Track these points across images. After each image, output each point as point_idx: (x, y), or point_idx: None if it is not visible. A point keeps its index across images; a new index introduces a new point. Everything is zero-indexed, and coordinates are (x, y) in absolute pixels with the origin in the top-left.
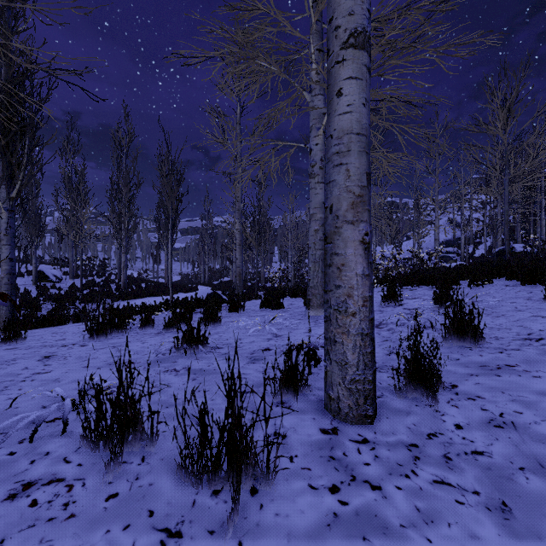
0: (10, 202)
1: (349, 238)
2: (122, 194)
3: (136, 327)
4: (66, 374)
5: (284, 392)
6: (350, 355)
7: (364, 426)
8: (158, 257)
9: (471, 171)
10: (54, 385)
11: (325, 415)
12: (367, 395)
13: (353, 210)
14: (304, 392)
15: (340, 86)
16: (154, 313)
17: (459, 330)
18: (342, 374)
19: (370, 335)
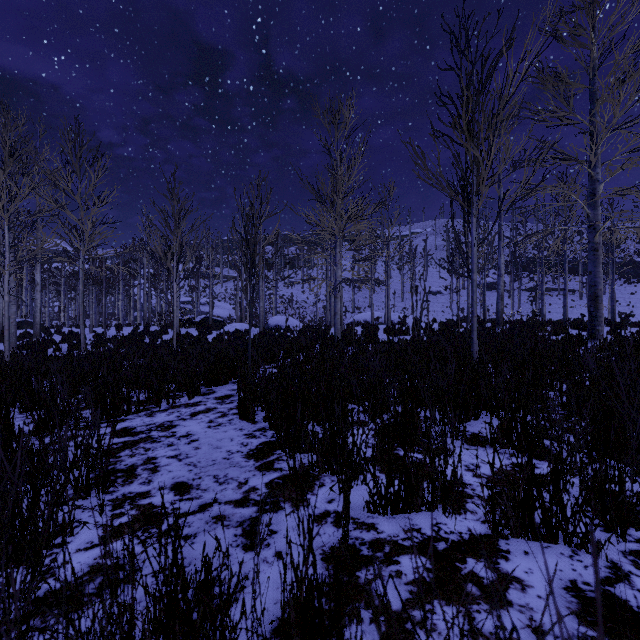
0: None
1: None
2: None
3: None
4: None
5: None
6: None
7: None
8: None
9: None
10: None
11: None
12: None
13: None
14: None
15: None
16: None
17: None
18: None
19: None
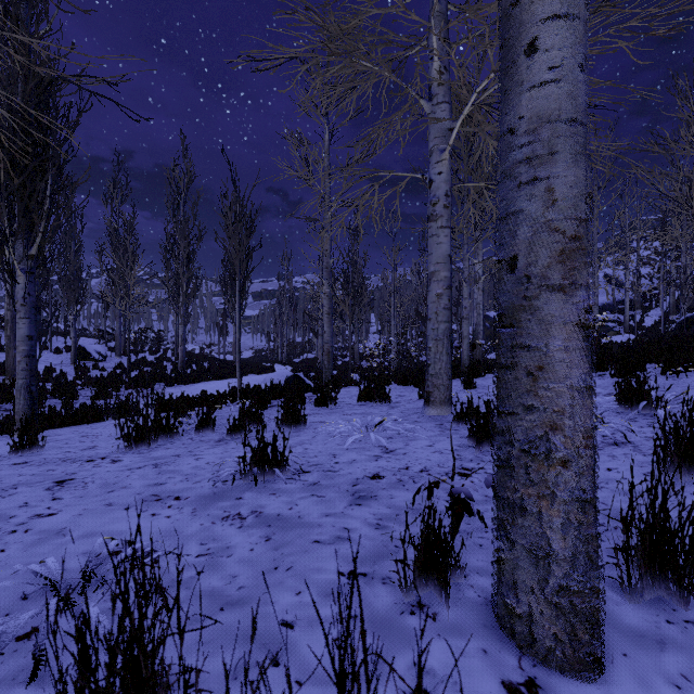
0: (29, 262)
1: (553, 318)
2: (179, 249)
3: (191, 428)
4: (78, 520)
5: (421, 584)
6: (556, 539)
7: (587, 677)
8: (224, 328)
9: (638, 211)
10: (54, 542)
11: (503, 641)
12: (590, 616)
13: (561, 265)
14: (453, 580)
15: (534, 36)
16: (217, 407)
17: (688, 456)
18: (539, 572)
19: (592, 500)
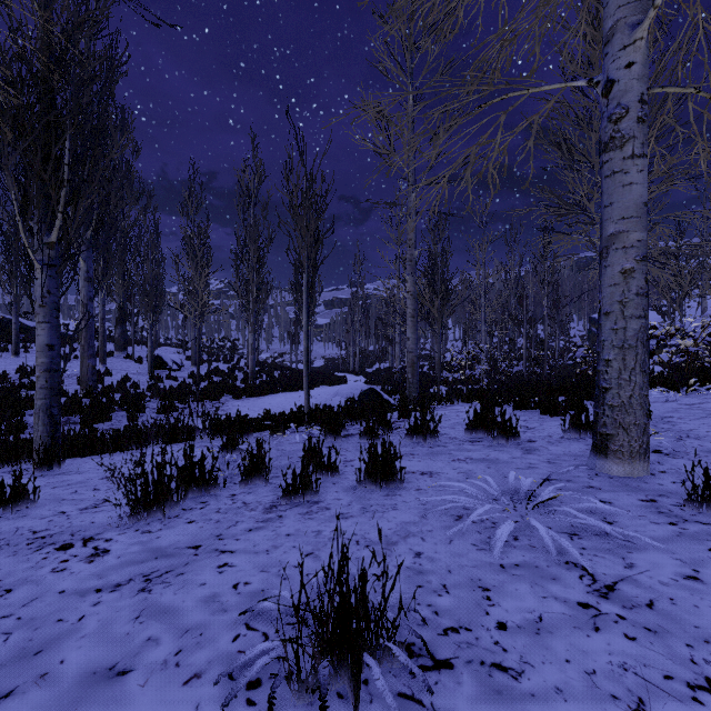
0: (49, 251)
1: None
2: (250, 254)
3: (239, 471)
4: None
5: None
6: None
7: None
8: (296, 336)
9: None
10: None
11: None
12: None
13: None
14: None
15: None
16: (278, 434)
17: None
18: None
19: None
